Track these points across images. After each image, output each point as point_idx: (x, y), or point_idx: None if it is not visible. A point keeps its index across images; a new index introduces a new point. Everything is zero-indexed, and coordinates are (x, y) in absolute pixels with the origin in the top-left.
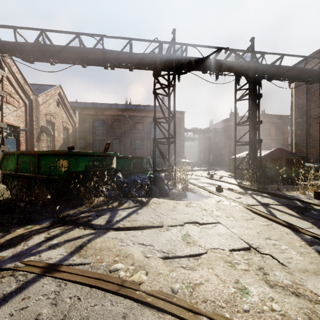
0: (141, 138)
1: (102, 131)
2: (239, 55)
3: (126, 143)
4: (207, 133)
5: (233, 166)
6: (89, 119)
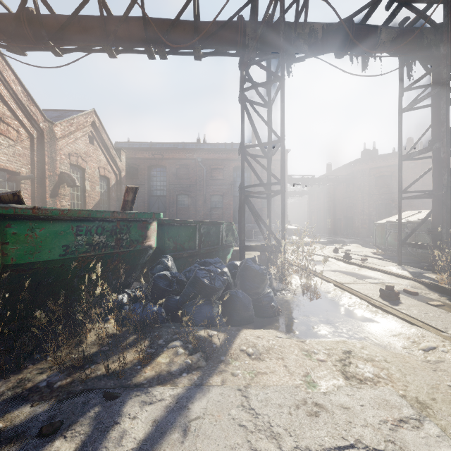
0: (221, 193)
1: (162, 183)
2: (418, 11)
3: (198, 201)
4: (324, 184)
5: (384, 238)
6: (143, 166)
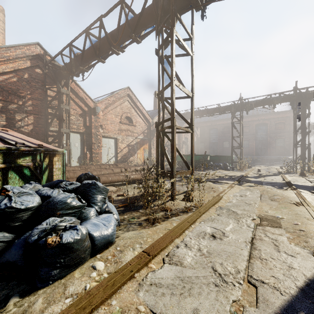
0: (247, 139)
1: (215, 136)
2: (285, 94)
3: (234, 144)
4: None
5: None
6: (206, 129)
